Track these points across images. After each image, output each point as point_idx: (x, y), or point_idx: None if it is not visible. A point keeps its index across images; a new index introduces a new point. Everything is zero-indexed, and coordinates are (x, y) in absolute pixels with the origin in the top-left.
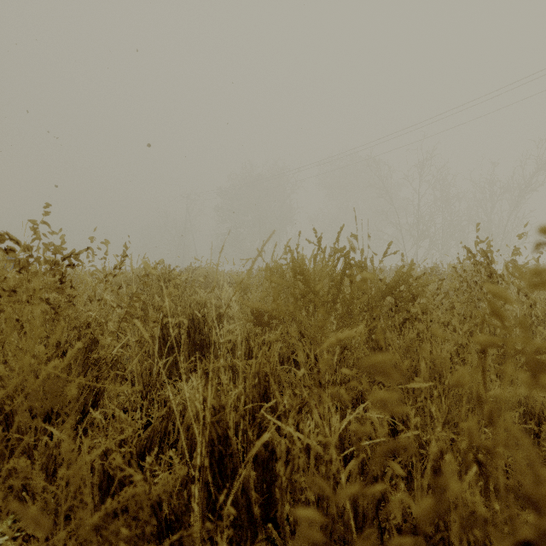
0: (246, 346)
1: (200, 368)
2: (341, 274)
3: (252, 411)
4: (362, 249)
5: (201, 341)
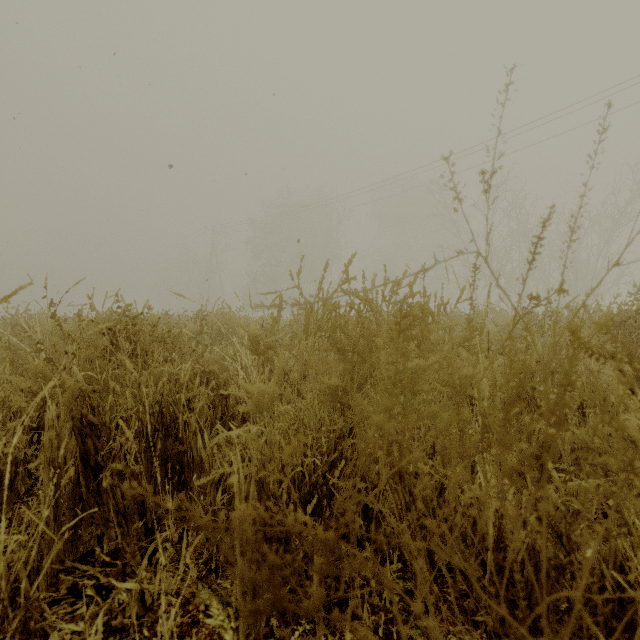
0: (261, 492)
1: None
2: None
3: None
4: None
5: (179, 455)
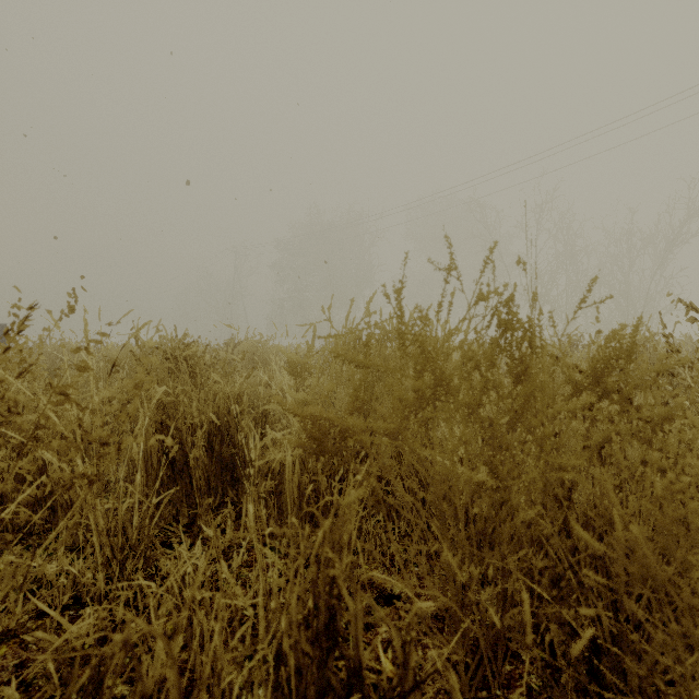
0: (303, 472)
1: (115, 643)
2: (497, 344)
3: (297, 697)
4: (534, 293)
5: (232, 457)
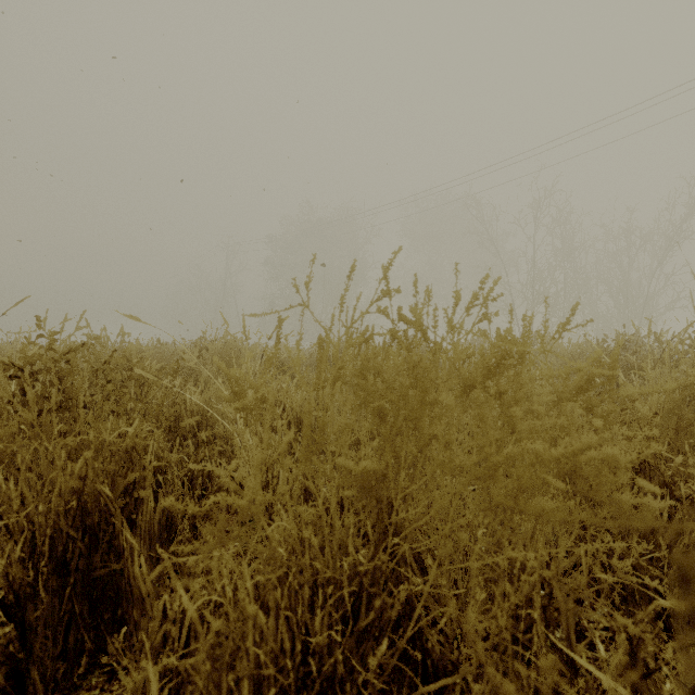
0: None
1: None
2: None
3: None
4: None
5: (115, 575)
